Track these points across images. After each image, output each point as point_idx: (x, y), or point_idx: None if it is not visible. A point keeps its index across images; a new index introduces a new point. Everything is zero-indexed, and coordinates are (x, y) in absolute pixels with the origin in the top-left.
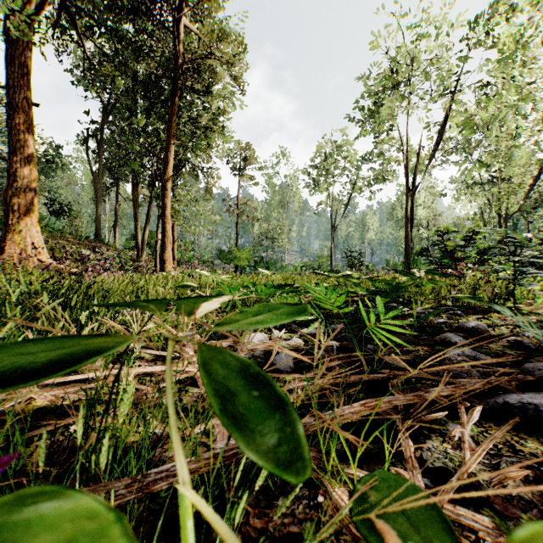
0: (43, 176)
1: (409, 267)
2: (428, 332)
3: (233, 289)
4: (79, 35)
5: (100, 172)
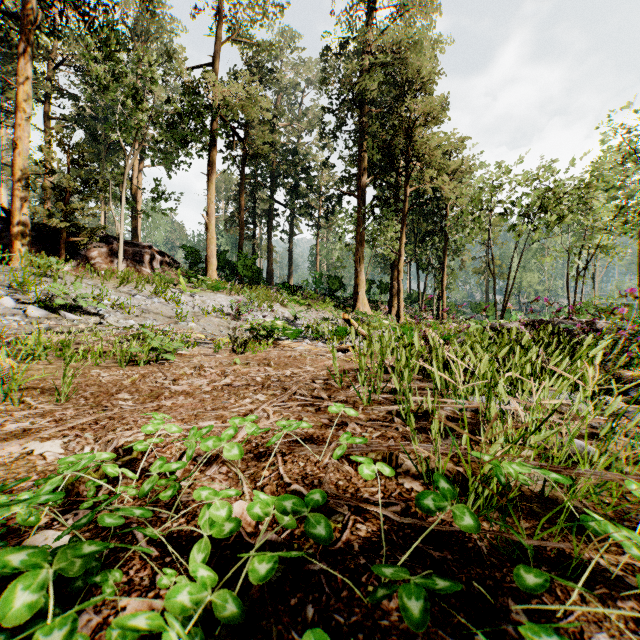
0: None
1: None
2: None
3: None
4: None
5: None
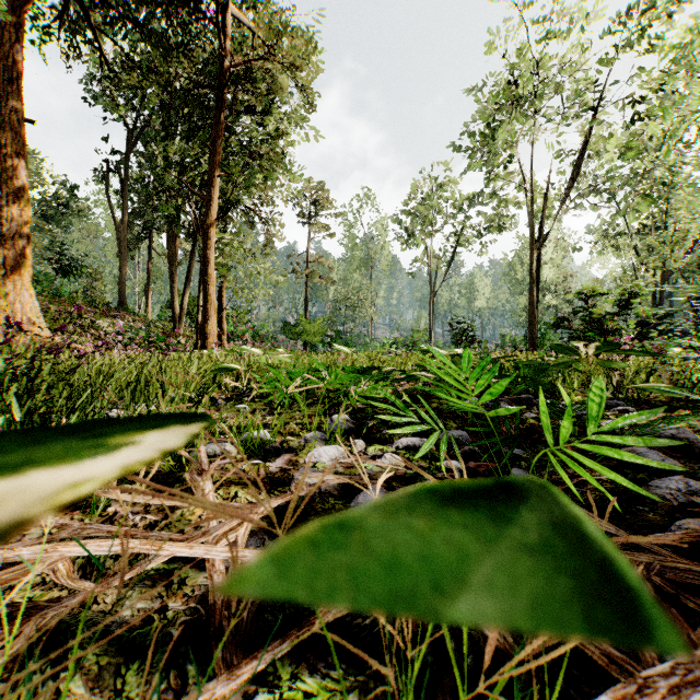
0: (55, 226)
1: (534, 344)
2: (599, 442)
3: (294, 375)
4: (92, 30)
5: (125, 218)
